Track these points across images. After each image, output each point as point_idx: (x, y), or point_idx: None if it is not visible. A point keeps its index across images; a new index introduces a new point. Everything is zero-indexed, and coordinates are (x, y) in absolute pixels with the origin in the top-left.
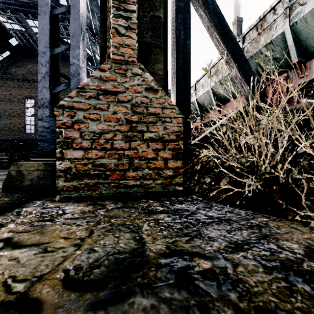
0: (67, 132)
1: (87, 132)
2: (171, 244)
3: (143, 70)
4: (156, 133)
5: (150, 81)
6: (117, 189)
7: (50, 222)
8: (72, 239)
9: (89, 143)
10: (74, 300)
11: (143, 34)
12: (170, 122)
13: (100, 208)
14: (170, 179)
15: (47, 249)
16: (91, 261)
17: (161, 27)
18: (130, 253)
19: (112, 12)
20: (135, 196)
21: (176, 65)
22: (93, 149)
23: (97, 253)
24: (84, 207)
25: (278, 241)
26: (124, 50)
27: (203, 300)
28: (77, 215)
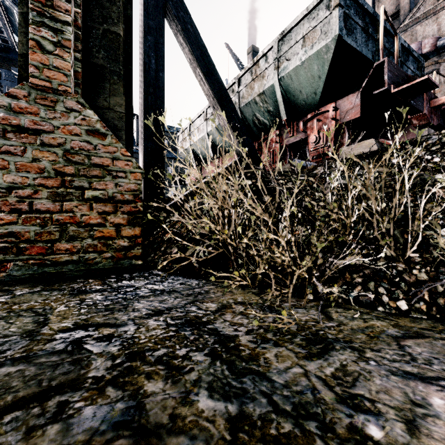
0: None
1: None
2: (82, 320)
3: (83, 106)
4: (104, 191)
5: (95, 121)
6: (41, 268)
7: None
8: None
9: None
10: None
11: (92, 52)
12: (125, 178)
13: (2, 295)
14: (125, 251)
15: None
16: None
17: (121, 48)
18: (20, 335)
19: (30, 16)
20: (70, 275)
21: (145, 102)
22: None
23: None
24: None
25: (203, 303)
26: (52, 74)
27: (81, 357)
28: None
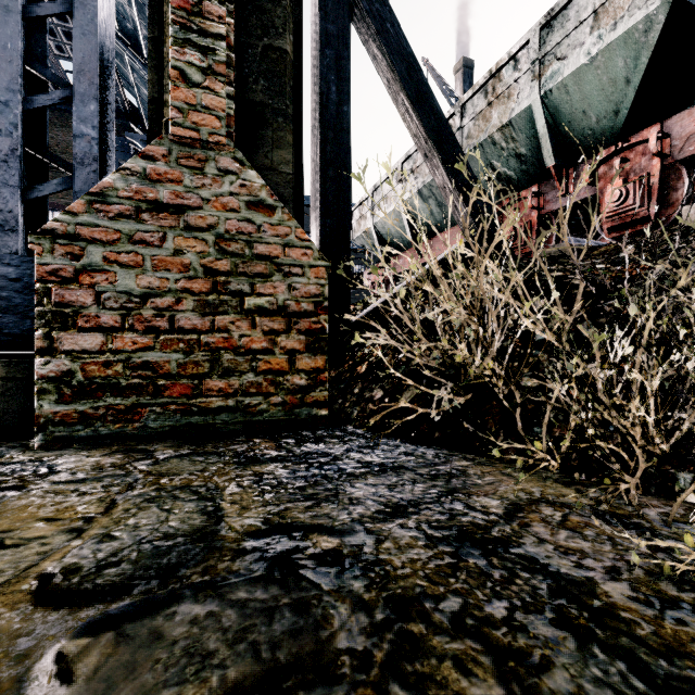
0: (63, 291)
1: (111, 292)
2: (275, 515)
3: (241, 164)
4: (272, 297)
5: (259, 187)
6: (185, 417)
7: (15, 492)
8: (66, 521)
9: (116, 318)
10: (55, 621)
11: (247, 84)
12: (301, 276)
13: (140, 459)
14: (301, 393)
15: (4, 544)
16: (103, 556)
17: (288, 73)
18: (188, 536)
19: (171, 32)
20: (224, 430)
21: (322, 155)
22: (128, 331)
23: (119, 541)
24: (103, 457)
25: (471, 497)
26: (200, 119)
27: (305, 597)
28: (83, 474)
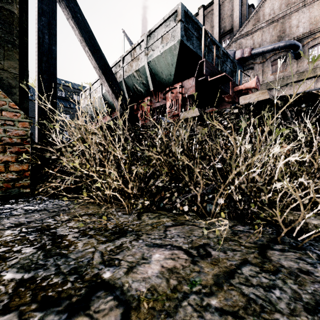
0: None
1: None
2: None
3: None
4: None
5: None
6: None
7: None
8: None
9: None
10: None
11: None
12: (13, 126)
13: None
14: (13, 182)
15: None
16: None
17: (15, 23)
18: None
19: None
20: None
21: (39, 67)
22: None
23: None
24: None
25: (60, 216)
26: None
27: None
28: None
